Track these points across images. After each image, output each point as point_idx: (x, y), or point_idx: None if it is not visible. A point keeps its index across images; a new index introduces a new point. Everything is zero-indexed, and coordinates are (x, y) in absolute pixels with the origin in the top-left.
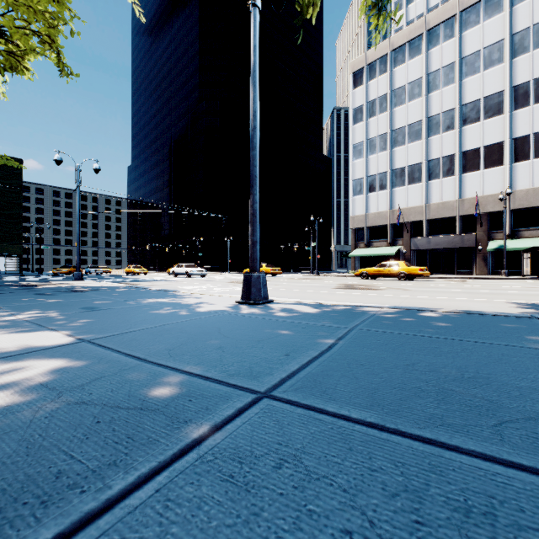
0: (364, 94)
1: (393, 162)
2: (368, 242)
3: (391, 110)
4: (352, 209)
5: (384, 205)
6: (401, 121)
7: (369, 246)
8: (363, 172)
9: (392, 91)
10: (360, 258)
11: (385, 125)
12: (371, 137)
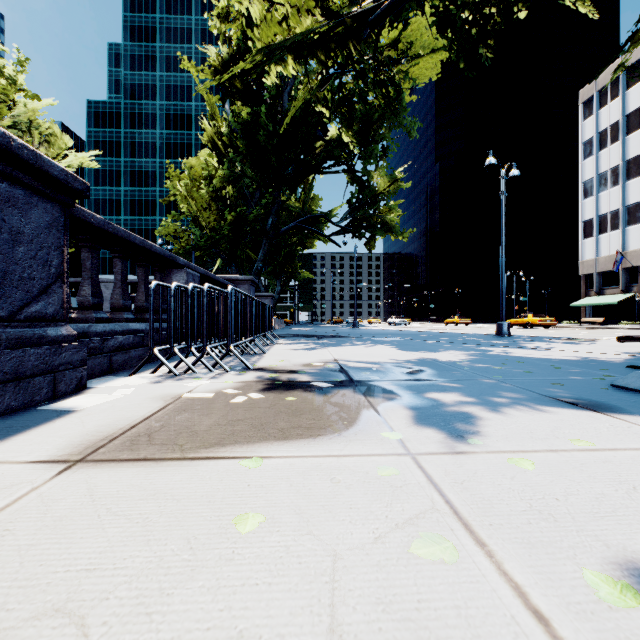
0: (594, 125)
1: (626, 197)
2: (599, 289)
3: (623, 138)
4: (581, 253)
5: (616, 247)
6: (635, 149)
7: (600, 294)
8: (593, 211)
9: (624, 116)
10: (592, 308)
11: (617, 157)
12: (602, 172)
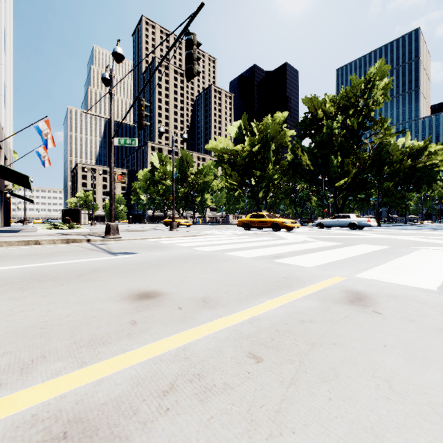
0: None
1: None
2: None
3: None
4: None
5: None
6: None
7: None
8: None
9: None
10: None
11: None
12: None
